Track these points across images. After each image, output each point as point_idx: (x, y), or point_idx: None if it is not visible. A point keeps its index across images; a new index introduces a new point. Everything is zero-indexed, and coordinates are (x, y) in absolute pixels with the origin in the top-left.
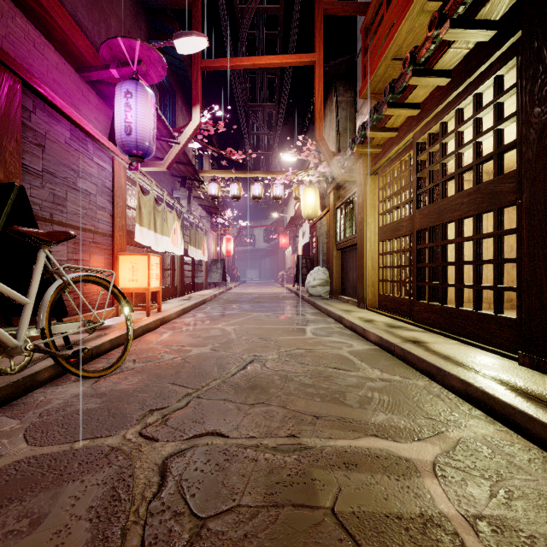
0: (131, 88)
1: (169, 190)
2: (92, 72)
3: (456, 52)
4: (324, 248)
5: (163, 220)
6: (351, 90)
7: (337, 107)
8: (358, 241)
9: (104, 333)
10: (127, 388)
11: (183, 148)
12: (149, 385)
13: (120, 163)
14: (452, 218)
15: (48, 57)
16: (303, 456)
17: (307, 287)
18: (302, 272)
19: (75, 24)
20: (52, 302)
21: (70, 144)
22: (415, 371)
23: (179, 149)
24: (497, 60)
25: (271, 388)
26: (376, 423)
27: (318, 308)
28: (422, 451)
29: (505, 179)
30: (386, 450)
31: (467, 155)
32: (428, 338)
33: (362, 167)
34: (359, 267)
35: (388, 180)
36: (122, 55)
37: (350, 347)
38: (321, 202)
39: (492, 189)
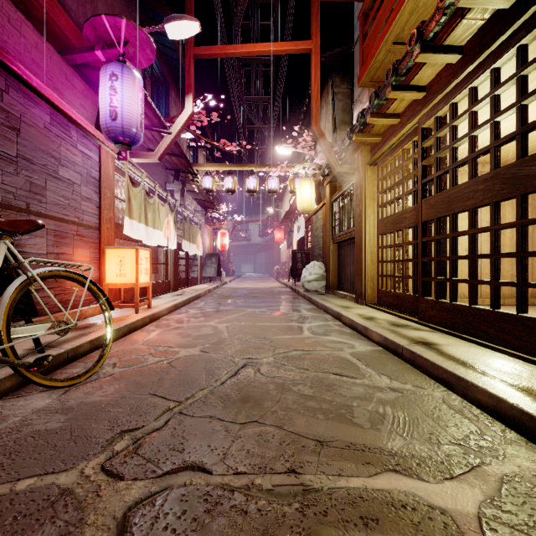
0: (116, 70)
1: (162, 183)
2: (76, 54)
3: (470, 24)
4: (320, 242)
5: (155, 213)
6: (348, 81)
7: (333, 98)
8: (356, 234)
9: (85, 333)
10: (100, 400)
11: (175, 138)
12: (126, 397)
13: (107, 152)
14: (464, 207)
15: (25, 35)
16: (307, 505)
17: (302, 282)
18: (298, 266)
19: (57, 1)
20: (13, 302)
21: (50, 129)
22: (428, 378)
23: (170, 140)
24: (520, 27)
25: (265, 401)
26: (394, 451)
27: (314, 304)
28: (460, 497)
29: (531, 160)
30: (413, 495)
31: None
32: (438, 338)
33: (361, 158)
34: (357, 261)
35: (389, 170)
36: (107, 36)
37: (352, 348)
38: (317, 196)
39: (515, 173)
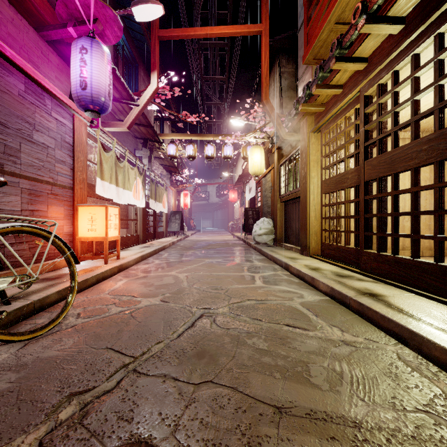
0: (86, 44)
1: (132, 150)
2: (50, 30)
3: None
4: (268, 201)
5: (125, 176)
6: (293, 62)
7: (280, 77)
8: (301, 194)
9: (54, 284)
10: (56, 355)
11: (142, 110)
12: (83, 351)
13: (80, 121)
14: (407, 167)
15: (1, 10)
16: None
17: (254, 236)
18: (249, 222)
19: None
20: None
21: (25, 97)
22: (378, 330)
23: (138, 111)
24: None
25: (221, 356)
26: (359, 422)
27: (264, 255)
28: None
29: None
30: None
31: (406, 113)
32: (382, 289)
33: (306, 126)
34: (302, 217)
35: (331, 136)
36: (78, 14)
37: (301, 298)
38: (266, 162)
39: None
